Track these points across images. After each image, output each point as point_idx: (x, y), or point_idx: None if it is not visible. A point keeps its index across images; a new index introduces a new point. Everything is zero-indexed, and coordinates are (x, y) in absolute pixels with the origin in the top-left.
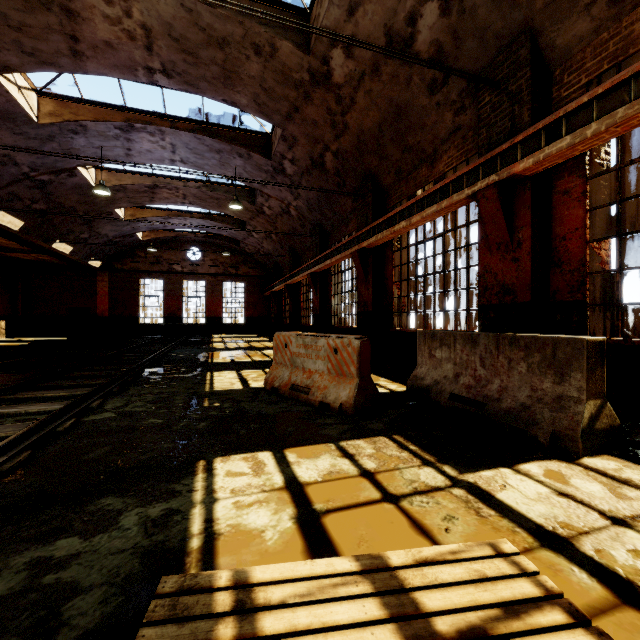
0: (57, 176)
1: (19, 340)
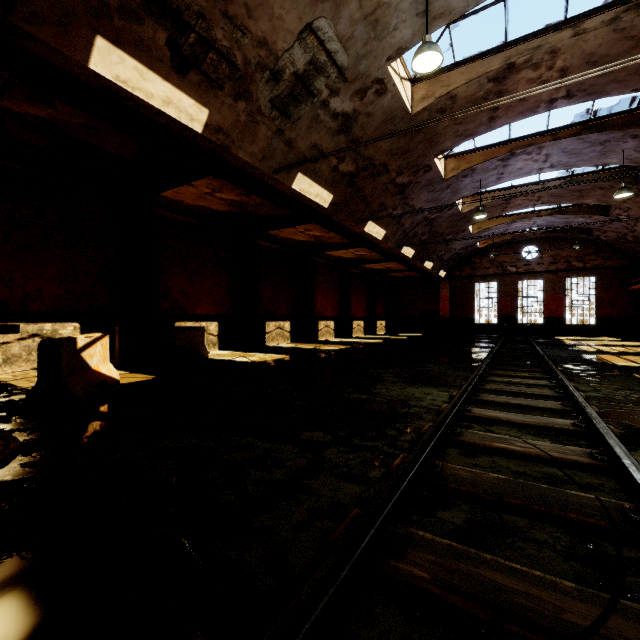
0: (441, 212)
1: (396, 335)
